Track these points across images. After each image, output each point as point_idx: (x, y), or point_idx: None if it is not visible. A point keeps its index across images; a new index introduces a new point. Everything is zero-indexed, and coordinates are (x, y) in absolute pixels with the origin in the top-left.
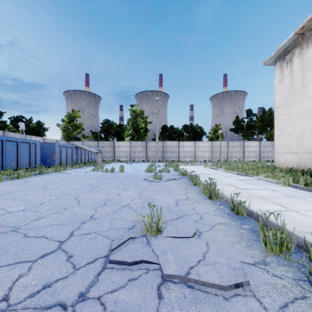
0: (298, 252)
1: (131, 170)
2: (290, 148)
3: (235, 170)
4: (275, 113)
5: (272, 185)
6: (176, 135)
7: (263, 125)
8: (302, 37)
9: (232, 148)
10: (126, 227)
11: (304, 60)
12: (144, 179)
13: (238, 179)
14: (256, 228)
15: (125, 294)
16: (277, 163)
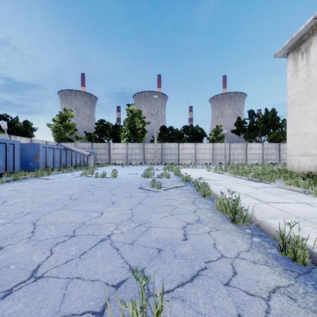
0: None
1: (126, 175)
2: (306, 150)
3: (245, 175)
4: (288, 110)
5: (300, 195)
6: (176, 136)
7: (266, 126)
8: None
9: (234, 150)
10: (88, 310)
11: None
12: (139, 188)
13: (252, 186)
14: None
15: None
16: (290, 167)
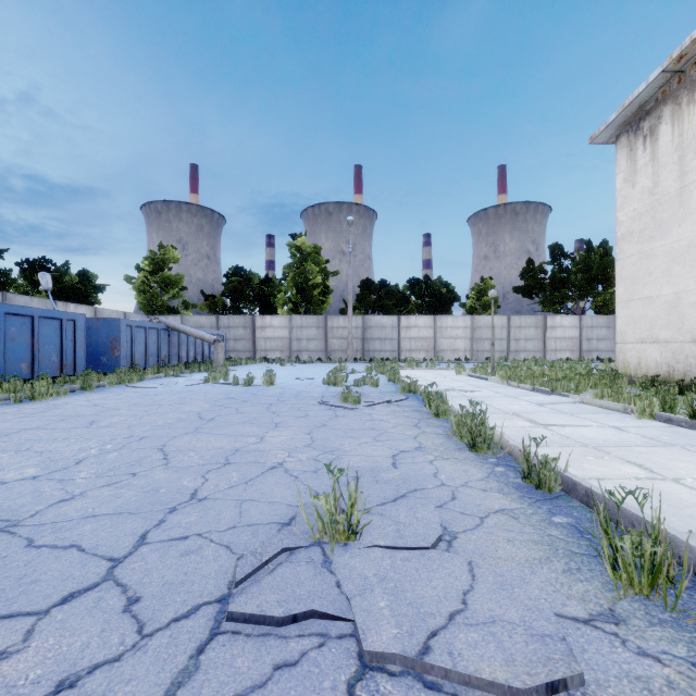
0: (694, 588)
1: (291, 380)
2: (652, 332)
3: (526, 381)
4: (618, 251)
5: (613, 416)
6: (393, 301)
7: (589, 278)
8: (679, 79)
9: (518, 331)
10: (273, 521)
11: (685, 131)
12: (320, 402)
13: (534, 401)
14: (586, 525)
15: None
16: (622, 365)
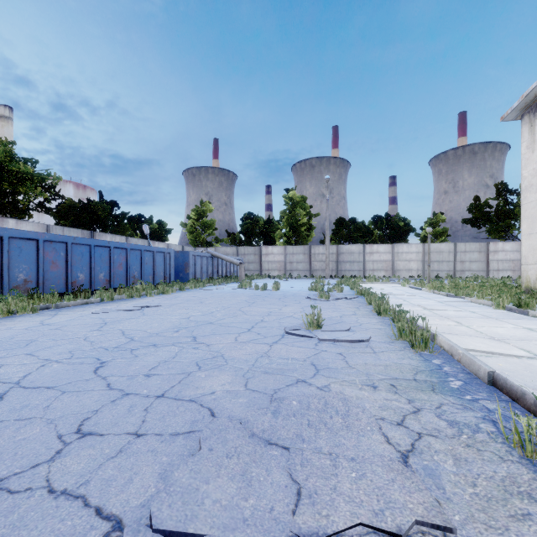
0: None
1: (288, 288)
2: None
3: (444, 290)
4: (522, 198)
5: (481, 308)
6: (360, 234)
7: None
8: None
9: (463, 255)
10: (292, 326)
11: None
12: (307, 298)
13: (439, 300)
14: None
15: (297, 343)
16: (525, 280)
